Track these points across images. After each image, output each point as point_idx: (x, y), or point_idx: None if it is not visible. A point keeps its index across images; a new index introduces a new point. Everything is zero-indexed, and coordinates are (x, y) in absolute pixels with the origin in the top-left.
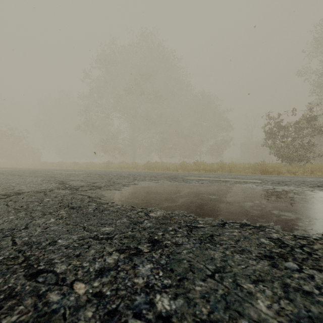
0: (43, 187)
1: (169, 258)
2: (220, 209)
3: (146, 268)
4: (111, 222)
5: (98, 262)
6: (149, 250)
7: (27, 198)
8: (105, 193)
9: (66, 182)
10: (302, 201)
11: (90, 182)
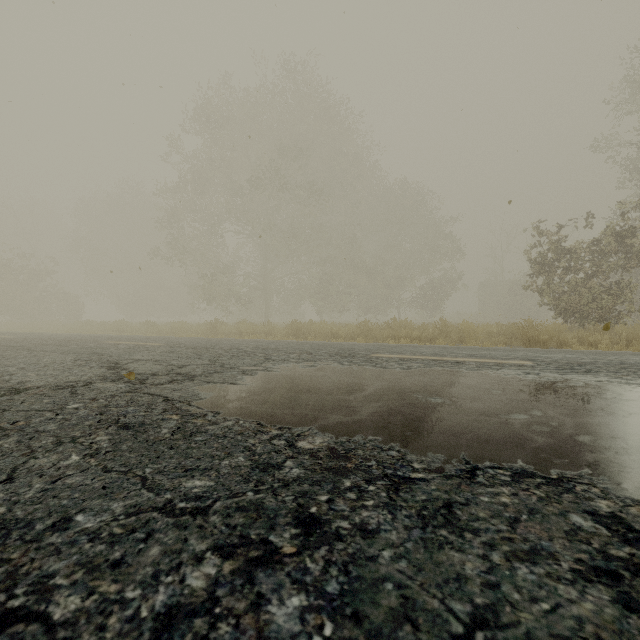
0: (72, 377)
1: (347, 574)
2: (457, 430)
3: (289, 608)
4: (209, 464)
5: (166, 585)
6: (296, 547)
7: (32, 401)
8: (201, 389)
9: (124, 365)
10: (638, 412)
11: (172, 366)
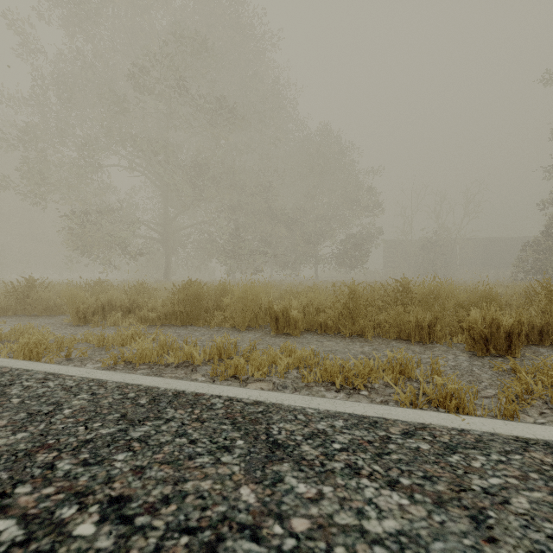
0: None
1: None
2: None
3: None
4: None
5: None
6: None
7: None
8: None
9: None
10: None
11: None
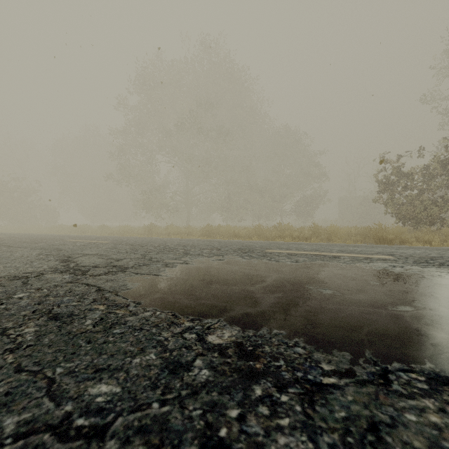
0: (30, 269)
1: None
2: (354, 323)
3: None
4: (120, 363)
5: None
6: None
7: None
8: (130, 280)
9: (74, 258)
10: None
11: (111, 259)
